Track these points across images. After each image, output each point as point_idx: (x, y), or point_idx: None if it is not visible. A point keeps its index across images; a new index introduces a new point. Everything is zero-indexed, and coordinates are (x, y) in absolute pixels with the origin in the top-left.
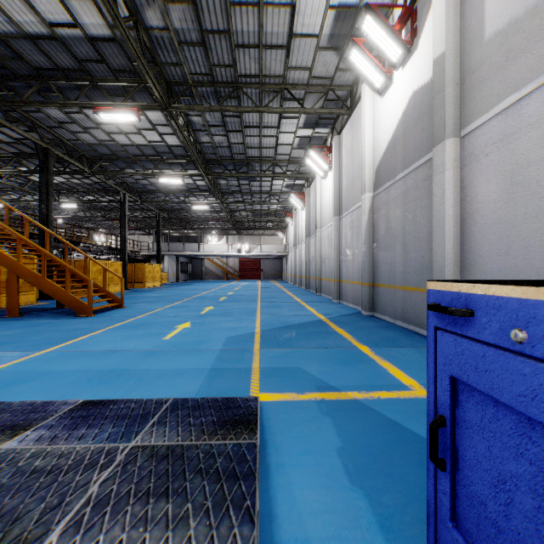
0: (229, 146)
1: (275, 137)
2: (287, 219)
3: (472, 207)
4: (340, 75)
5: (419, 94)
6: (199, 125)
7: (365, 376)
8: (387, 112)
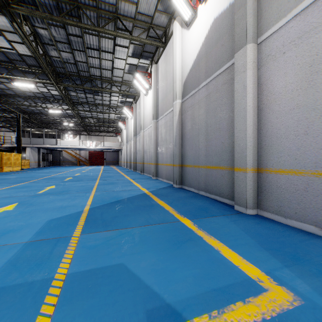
0: (75, 63)
1: (111, 61)
2: (121, 125)
3: (269, 99)
4: (158, 16)
5: (219, 19)
6: (46, 39)
7: (203, 268)
8: (192, 39)
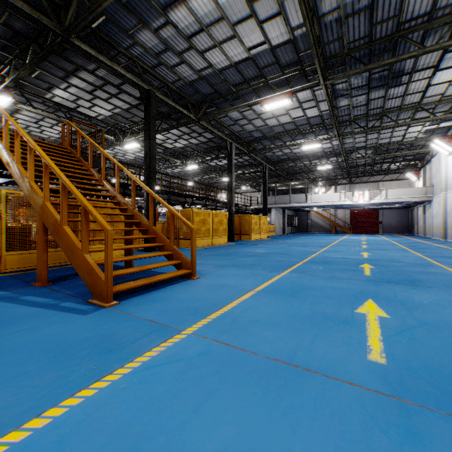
0: (371, 4)
1: None
2: (439, 147)
3: None
4: None
5: None
6: None
7: None
8: None
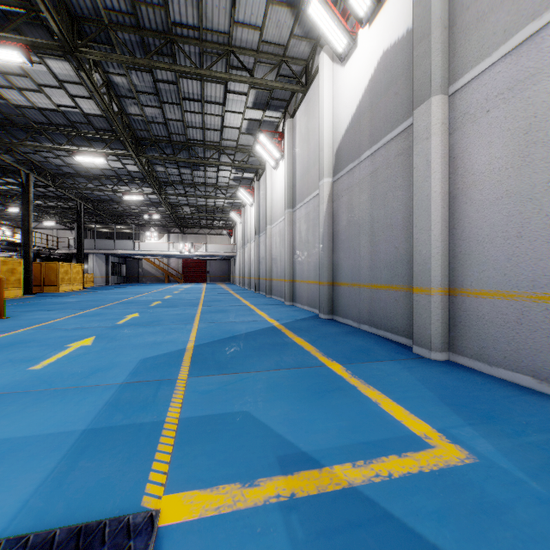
0: (165, 123)
1: (221, 116)
2: (235, 217)
3: (465, 181)
4: (295, 44)
5: (391, 53)
6: (124, 89)
7: (352, 421)
8: (349, 82)
